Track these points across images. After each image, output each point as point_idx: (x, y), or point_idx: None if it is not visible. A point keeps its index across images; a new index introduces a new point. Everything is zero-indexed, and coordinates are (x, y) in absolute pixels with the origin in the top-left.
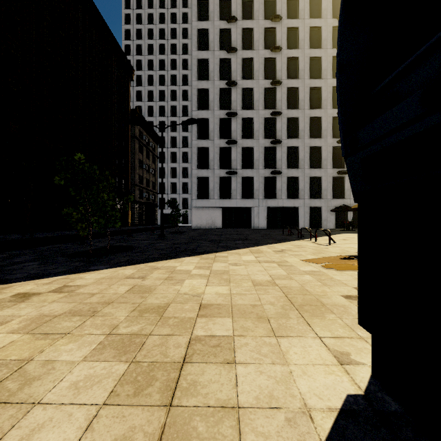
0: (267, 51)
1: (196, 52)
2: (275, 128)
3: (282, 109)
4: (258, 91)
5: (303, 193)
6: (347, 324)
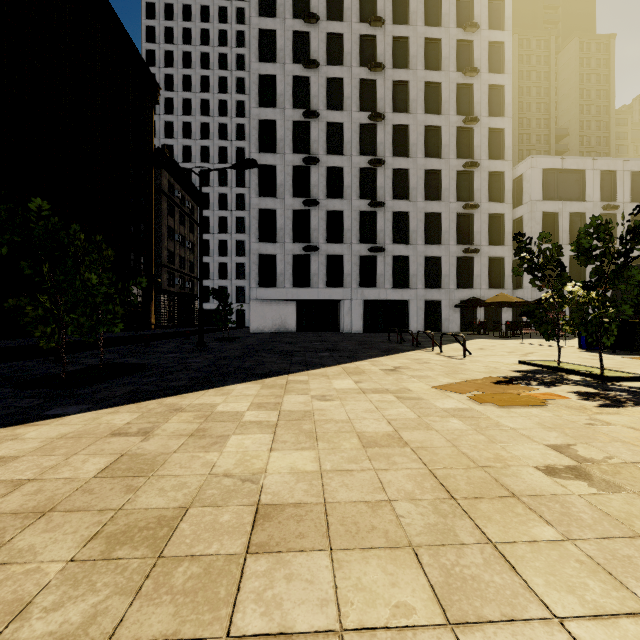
0: (363, 69)
1: (257, 64)
2: (376, 184)
3: (386, 156)
4: (350, 128)
5: (415, 280)
6: (595, 559)
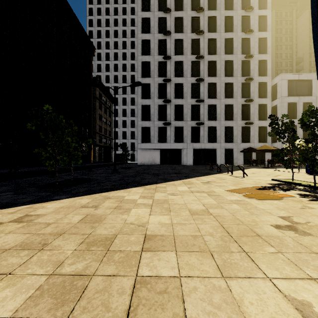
0: (193, 34)
1: (141, 35)
2: (199, 91)
3: (204, 76)
4: (186, 63)
5: (220, 138)
6: (290, 259)
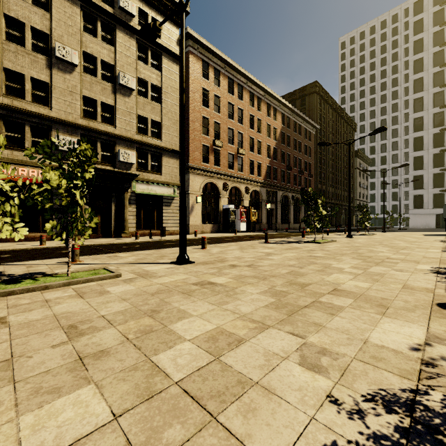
0: None
1: (412, 115)
2: None
3: None
4: None
5: None
6: None
